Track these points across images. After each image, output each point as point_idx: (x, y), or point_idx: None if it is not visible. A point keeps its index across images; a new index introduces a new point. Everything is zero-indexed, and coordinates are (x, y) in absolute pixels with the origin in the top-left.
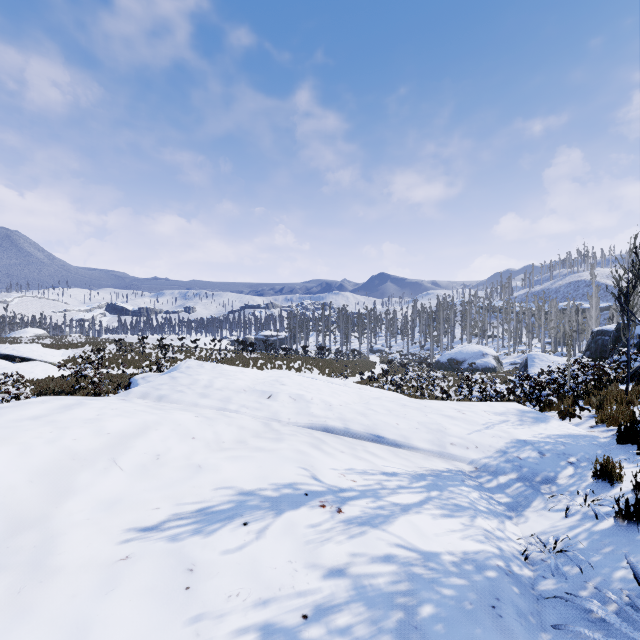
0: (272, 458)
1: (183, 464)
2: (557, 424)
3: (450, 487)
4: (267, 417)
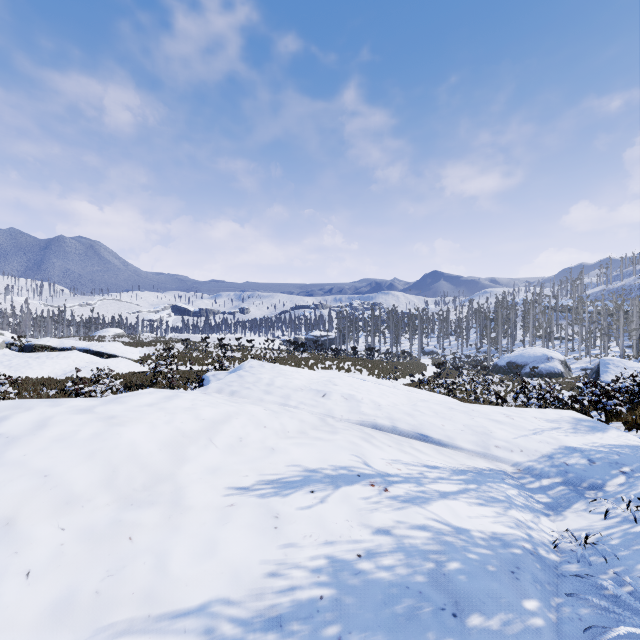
0: (330, 446)
1: (260, 446)
2: (616, 434)
3: (489, 483)
4: (322, 413)
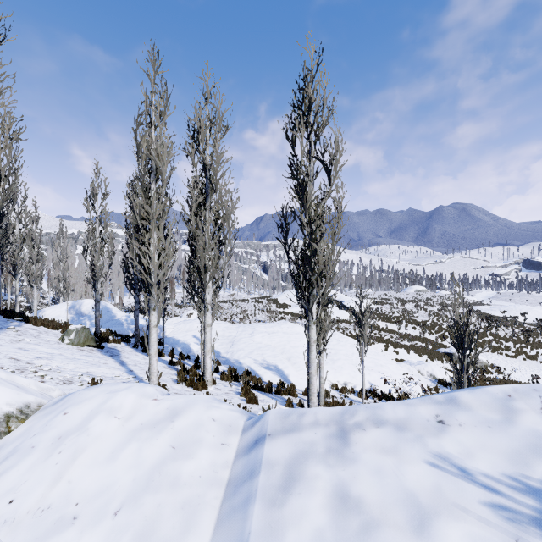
0: None
1: None
2: (266, 371)
3: None
4: (236, 336)
